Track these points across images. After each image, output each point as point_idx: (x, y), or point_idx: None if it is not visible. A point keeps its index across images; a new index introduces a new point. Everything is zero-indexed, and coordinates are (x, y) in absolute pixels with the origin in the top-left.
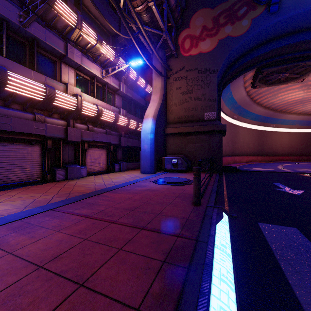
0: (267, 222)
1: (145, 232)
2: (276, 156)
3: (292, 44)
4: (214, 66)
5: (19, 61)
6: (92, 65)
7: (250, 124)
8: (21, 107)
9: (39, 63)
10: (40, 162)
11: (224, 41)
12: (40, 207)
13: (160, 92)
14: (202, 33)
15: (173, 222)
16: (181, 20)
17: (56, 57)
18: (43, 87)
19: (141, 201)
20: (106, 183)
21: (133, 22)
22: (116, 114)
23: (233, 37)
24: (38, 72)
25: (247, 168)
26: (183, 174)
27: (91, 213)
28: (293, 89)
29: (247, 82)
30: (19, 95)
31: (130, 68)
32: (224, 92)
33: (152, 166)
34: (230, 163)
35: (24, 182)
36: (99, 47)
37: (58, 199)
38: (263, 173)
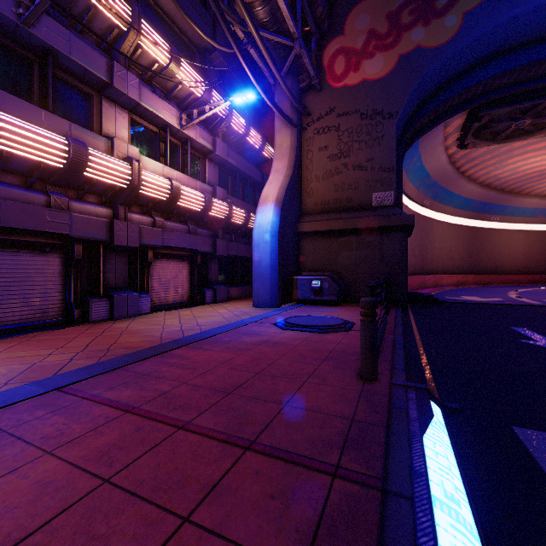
0: (532, 425)
1: (253, 458)
2: (502, 274)
3: (541, 61)
4: (390, 105)
5: (18, 94)
6: (161, 105)
7: (454, 215)
8: (22, 180)
9: (58, 99)
10: (60, 286)
11: (410, 56)
12: (36, 382)
13: (289, 154)
14: (368, 43)
15: (321, 428)
16: (328, 21)
17: (91, 88)
18: (62, 141)
19: (250, 370)
20: (184, 327)
21: (239, 22)
22: (208, 196)
23: (427, 48)
24: (57, 115)
25: (450, 297)
26: (333, 309)
27: (138, 399)
28: (537, 150)
29: (450, 137)
30: (15, 157)
31: (234, 111)
32: (407, 156)
33: (274, 294)
34: (417, 286)
35: (28, 325)
36: (174, 70)
37: (80, 363)
38: (485, 307)
